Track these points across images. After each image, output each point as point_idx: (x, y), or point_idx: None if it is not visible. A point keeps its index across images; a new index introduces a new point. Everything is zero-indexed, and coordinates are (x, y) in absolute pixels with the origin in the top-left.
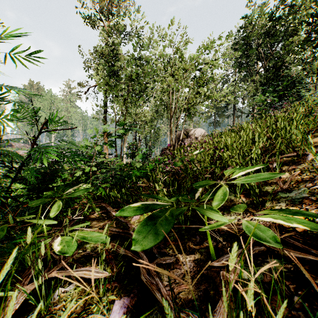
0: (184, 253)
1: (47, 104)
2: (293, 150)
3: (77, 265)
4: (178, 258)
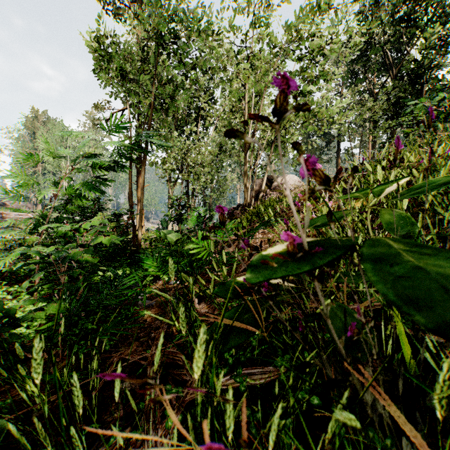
0: None
1: (57, 142)
2: None
3: None
4: None
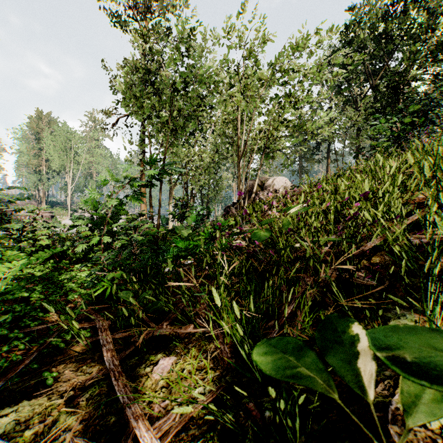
0: None
1: (61, 143)
2: None
3: None
4: None
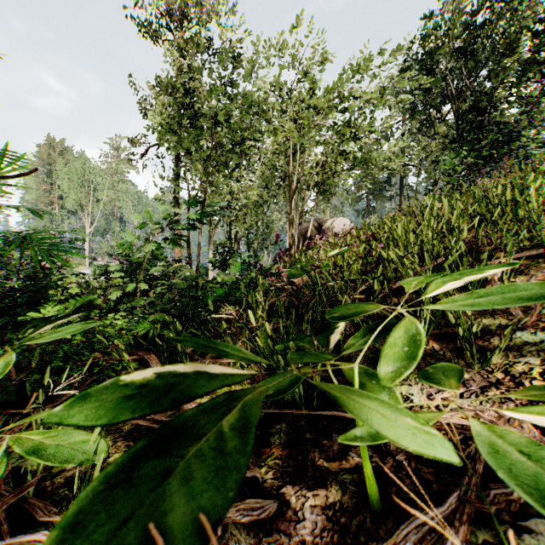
0: (302, 483)
1: (78, 176)
2: (532, 246)
3: (43, 508)
4: (285, 496)
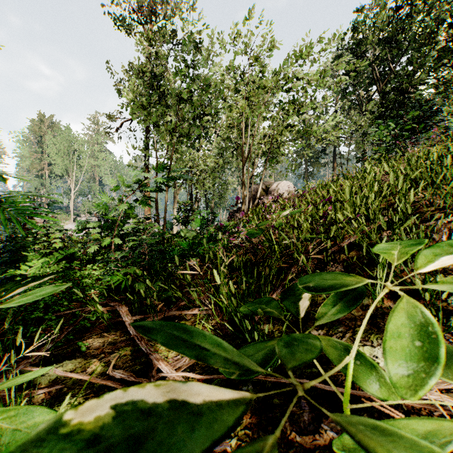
0: None
1: (64, 146)
2: None
3: None
4: None
